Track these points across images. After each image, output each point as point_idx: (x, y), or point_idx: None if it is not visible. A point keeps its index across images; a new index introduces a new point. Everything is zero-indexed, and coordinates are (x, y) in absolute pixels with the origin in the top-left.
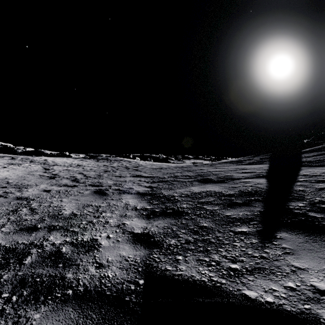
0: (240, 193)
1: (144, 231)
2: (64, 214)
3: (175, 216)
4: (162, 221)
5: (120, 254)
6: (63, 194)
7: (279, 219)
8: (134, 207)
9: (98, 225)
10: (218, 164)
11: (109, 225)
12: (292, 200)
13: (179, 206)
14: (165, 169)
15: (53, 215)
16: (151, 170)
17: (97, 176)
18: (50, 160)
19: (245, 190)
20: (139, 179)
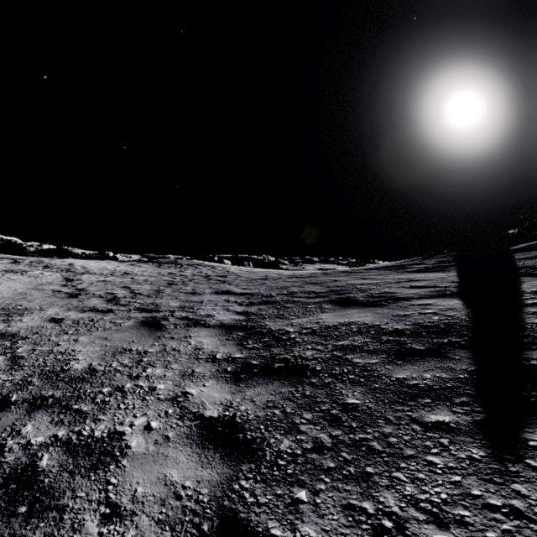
0: (417, 328)
1: (226, 412)
2: (72, 369)
3: (291, 376)
4: (264, 389)
5: (165, 476)
6: (84, 327)
7: (517, 393)
8: (211, 355)
9: (133, 397)
10: (364, 272)
11: (155, 397)
12: (532, 347)
13: (297, 354)
14: (272, 280)
15: (51, 371)
16: (249, 282)
17: (153, 292)
18: (78, 264)
19: (425, 322)
20: (227, 297)
